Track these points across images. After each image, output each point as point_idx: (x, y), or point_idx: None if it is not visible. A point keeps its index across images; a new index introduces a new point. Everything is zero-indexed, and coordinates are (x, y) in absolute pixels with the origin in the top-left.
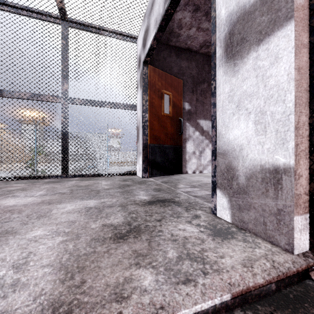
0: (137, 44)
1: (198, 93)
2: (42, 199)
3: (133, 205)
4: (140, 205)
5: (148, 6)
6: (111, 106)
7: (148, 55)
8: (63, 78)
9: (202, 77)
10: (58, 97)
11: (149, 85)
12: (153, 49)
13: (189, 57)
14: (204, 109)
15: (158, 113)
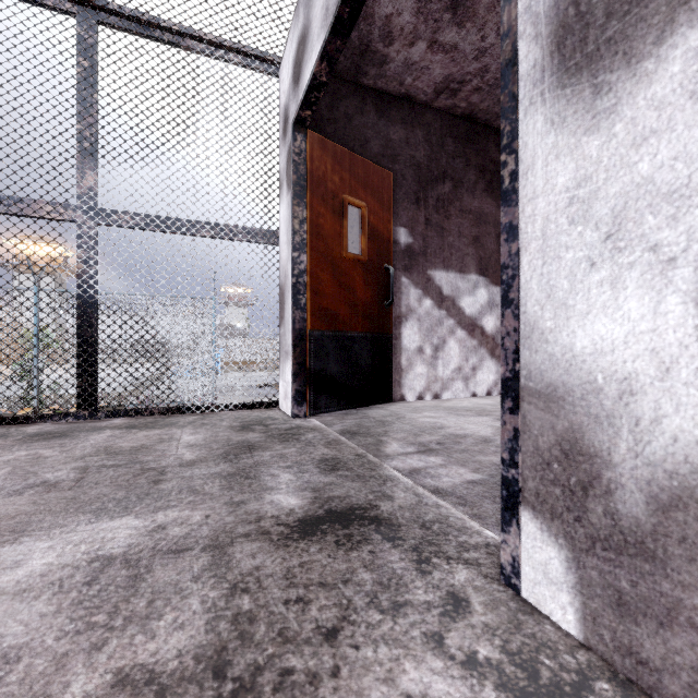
0: (280, 79)
1: (431, 207)
2: None
3: (252, 544)
4: (274, 540)
5: None
6: (213, 233)
7: (308, 102)
8: (83, 158)
9: (439, 168)
10: (69, 208)
11: (310, 182)
12: (319, 86)
13: (409, 117)
14: (444, 245)
15: (333, 252)
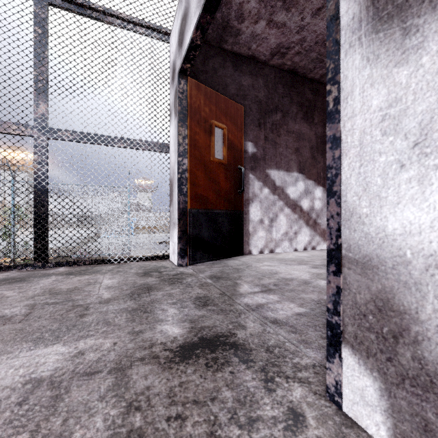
0: (170, 44)
1: (268, 128)
2: None
3: (145, 366)
4: (161, 363)
5: None
6: (126, 144)
7: (188, 58)
8: (37, 94)
9: (273, 103)
10: (28, 127)
11: (189, 111)
12: (195, 47)
13: (254, 71)
14: (276, 153)
15: (205, 157)
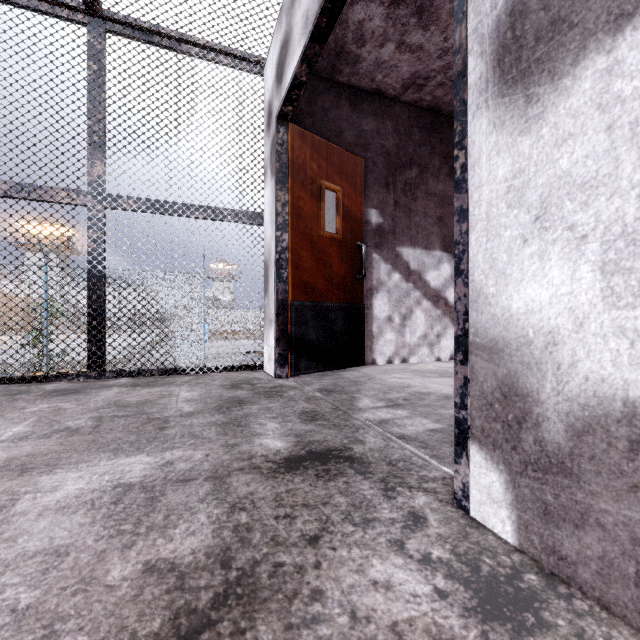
0: (265, 78)
1: (400, 190)
2: (9, 455)
3: (246, 475)
4: (264, 473)
5: None
6: (206, 214)
7: (289, 99)
8: (92, 150)
9: (407, 155)
10: (80, 194)
11: (291, 169)
12: (299, 85)
13: (379, 110)
14: (411, 224)
15: (312, 231)
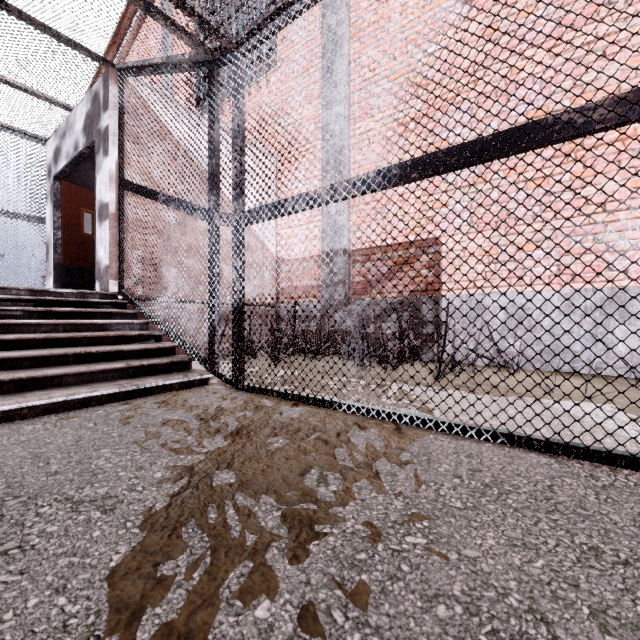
0: (47, 149)
1: None
2: None
3: None
4: None
5: (60, 128)
6: (6, 215)
7: (61, 174)
8: None
9: None
10: None
11: (63, 202)
12: (66, 172)
13: None
14: None
15: (76, 232)
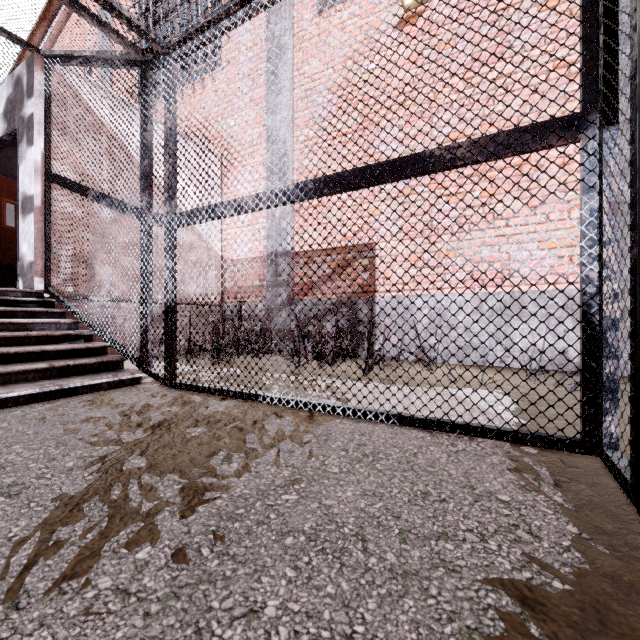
0: None
1: None
2: None
3: None
4: None
5: None
6: None
7: None
8: None
9: None
10: None
11: None
12: None
13: None
14: None
15: None
